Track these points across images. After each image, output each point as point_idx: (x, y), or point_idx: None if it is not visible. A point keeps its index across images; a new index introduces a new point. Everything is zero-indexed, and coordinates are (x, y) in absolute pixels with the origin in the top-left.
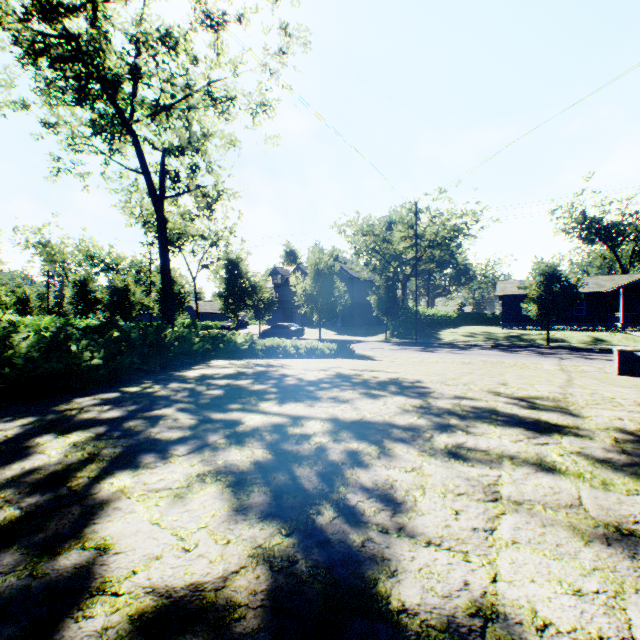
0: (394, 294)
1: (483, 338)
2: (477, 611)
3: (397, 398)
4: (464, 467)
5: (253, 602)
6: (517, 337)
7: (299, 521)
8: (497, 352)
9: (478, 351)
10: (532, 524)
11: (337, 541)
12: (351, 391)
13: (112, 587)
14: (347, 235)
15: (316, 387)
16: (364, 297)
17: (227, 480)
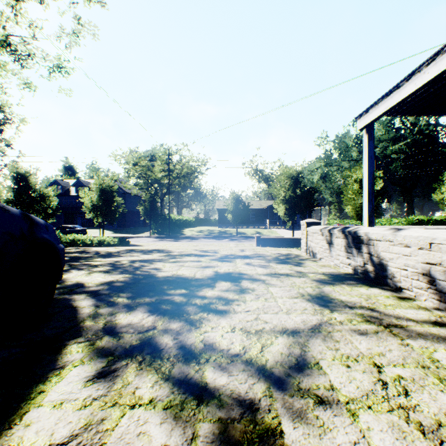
0: (156, 206)
1: (208, 233)
2: (172, 275)
3: (157, 254)
4: (177, 263)
5: (127, 280)
6: (224, 232)
7: (131, 273)
8: (212, 240)
9: (203, 240)
10: (189, 268)
11: (143, 274)
12: (137, 253)
13: (90, 283)
14: (122, 163)
15: (119, 253)
16: (134, 207)
17: (102, 272)
